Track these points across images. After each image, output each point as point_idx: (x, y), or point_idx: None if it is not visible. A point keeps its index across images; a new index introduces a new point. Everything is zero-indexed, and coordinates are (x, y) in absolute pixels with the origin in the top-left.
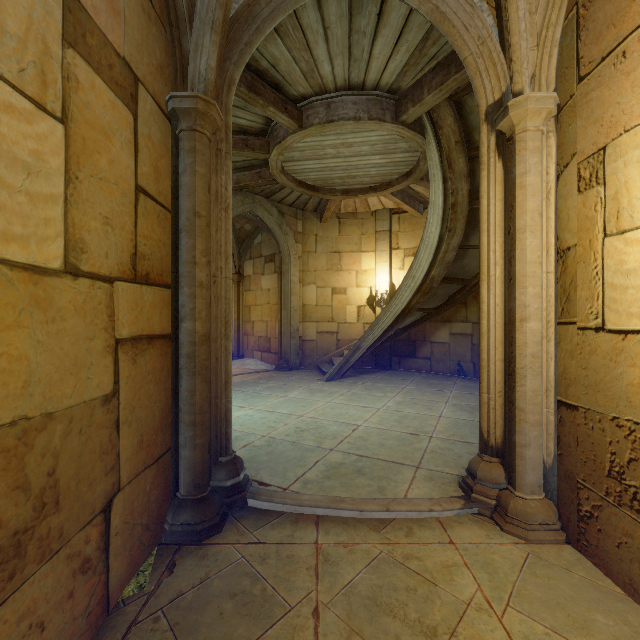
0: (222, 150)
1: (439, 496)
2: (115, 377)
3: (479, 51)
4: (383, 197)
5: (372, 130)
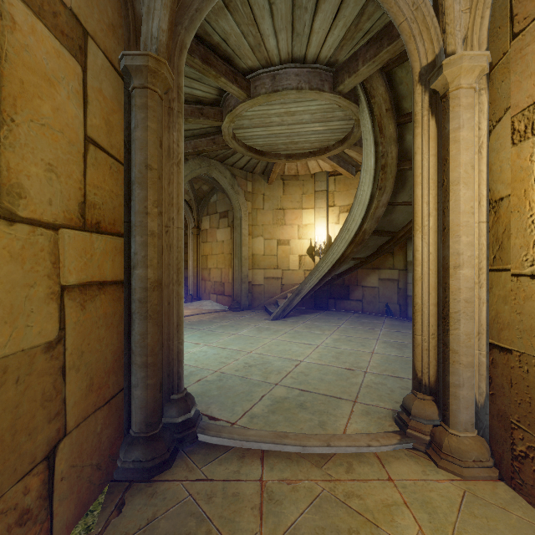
0: (174, 109)
1: (376, 431)
2: (60, 323)
3: (413, 16)
4: (321, 161)
5: (312, 100)
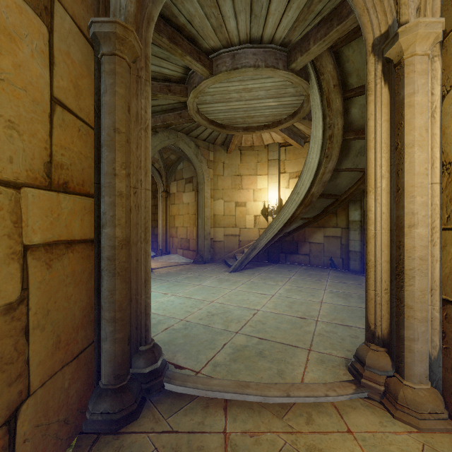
0: (142, 77)
1: (332, 380)
2: (23, 283)
3: None
4: (274, 134)
5: (267, 77)
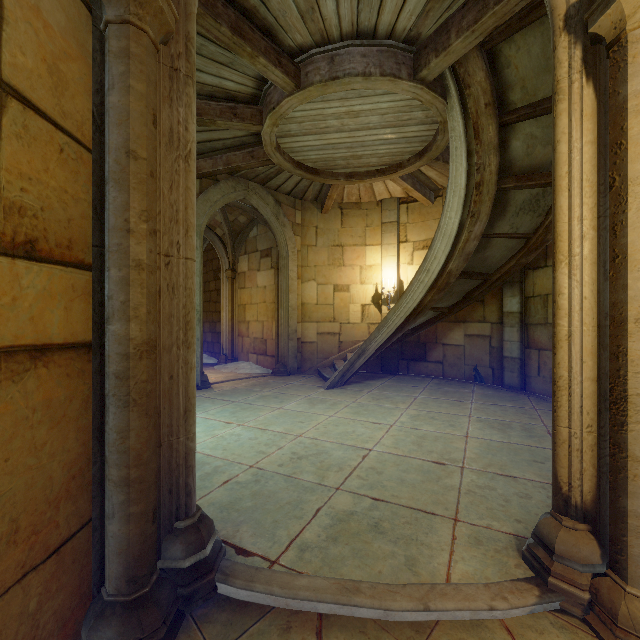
0: (179, 70)
1: (497, 577)
2: None
3: None
4: (391, 184)
5: (383, 93)
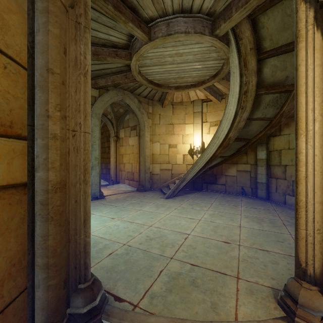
0: (81, 23)
1: (264, 316)
2: None
3: None
4: (198, 92)
5: (195, 43)
